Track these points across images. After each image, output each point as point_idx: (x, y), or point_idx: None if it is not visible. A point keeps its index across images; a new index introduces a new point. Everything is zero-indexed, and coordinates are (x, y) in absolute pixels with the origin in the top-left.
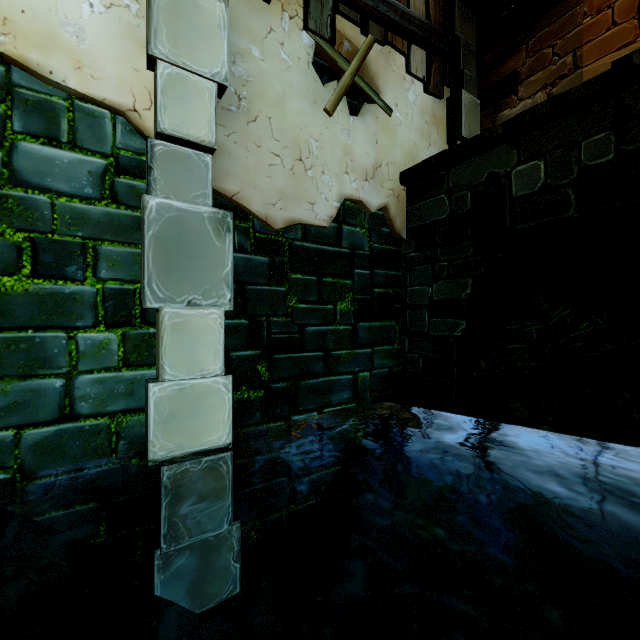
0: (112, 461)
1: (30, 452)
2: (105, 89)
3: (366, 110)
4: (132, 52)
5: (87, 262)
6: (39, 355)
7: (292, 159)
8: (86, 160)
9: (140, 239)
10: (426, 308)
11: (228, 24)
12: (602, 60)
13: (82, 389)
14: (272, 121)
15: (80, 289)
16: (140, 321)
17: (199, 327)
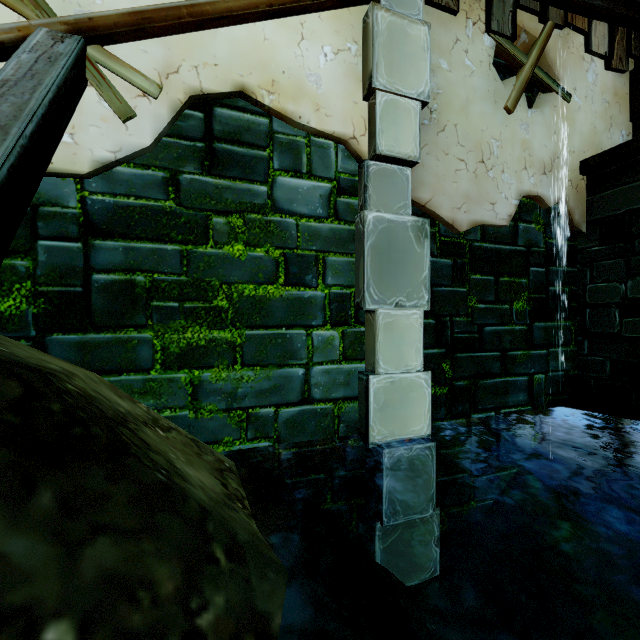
0: (335, 440)
1: (283, 426)
2: (334, 124)
3: (542, 100)
4: (352, 88)
5: (319, 271)
6: (289, 348)
7: (475, 162)
8: (318, 186)
9: (354, 249)
10: (616, 307)
11: (430, 45)
12: None
13: (315, 378)
14: (458, 128)
15: (314, 294)
16: (354, 321)
17: (404, 326)
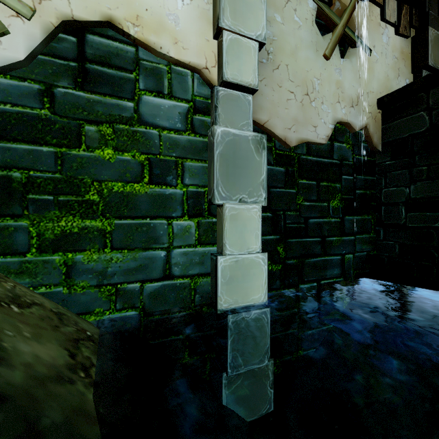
0: (191, 308)
1: (148, 298)
2: (190, 55)
3: (350, 53)
4: (205, 28)
5: (178, 173)
6: (152, 235)
7: (301, 94)
8: (177, 105)
9: (207, 157)
10: (403, 205)
11: None
12: None
13: (175, 258)
14: (288, 67)
15: (174, 191)
16: (207, 213)
17: (246, 217)
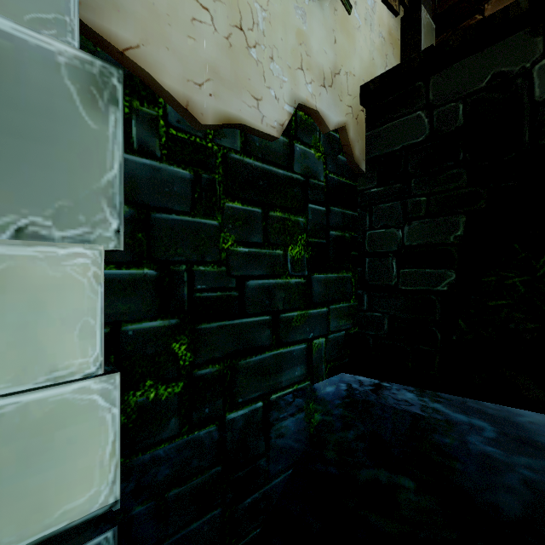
0: None
1: None
2: None
3: None
4: None
5: None
6: None
7: (228, 23)
8: None
9: None
10: (394, 256)
11: None
12: None
13: None
14: None
15: None
16: None
17: (44, 282)
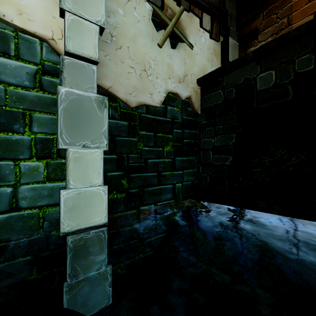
0: (40, 233)
1: None
2: (36, 26)
3: (179, 46)
4: (51, 7)
5: (26, 123)
6: None
7: (140, 70)
8: (25, 66)
9: (56, 111)
10: (211, 150)
11: None
12: (303, 20)
13: (23, 193)
14: (129, 49)
15: (21, 138)
16: (56, 156)
17: (89, 159)
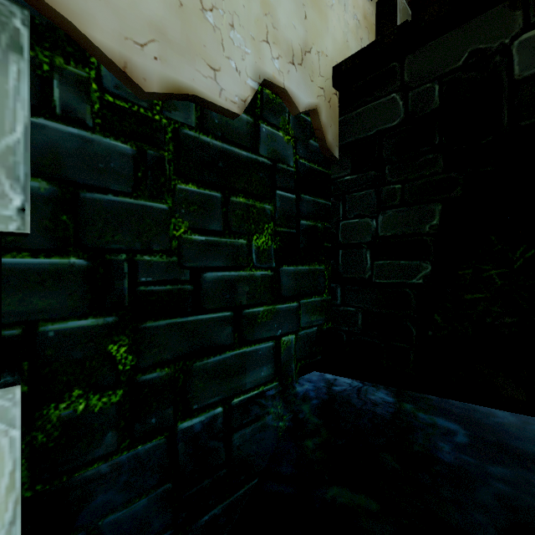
0: None
1: None
2: None
3: None
4: None
5: None
6: None
7: None
8: None
9: None
10: (368, 247)
11: None
12: None
13: None
14: None
15: None
16: None
17: None
